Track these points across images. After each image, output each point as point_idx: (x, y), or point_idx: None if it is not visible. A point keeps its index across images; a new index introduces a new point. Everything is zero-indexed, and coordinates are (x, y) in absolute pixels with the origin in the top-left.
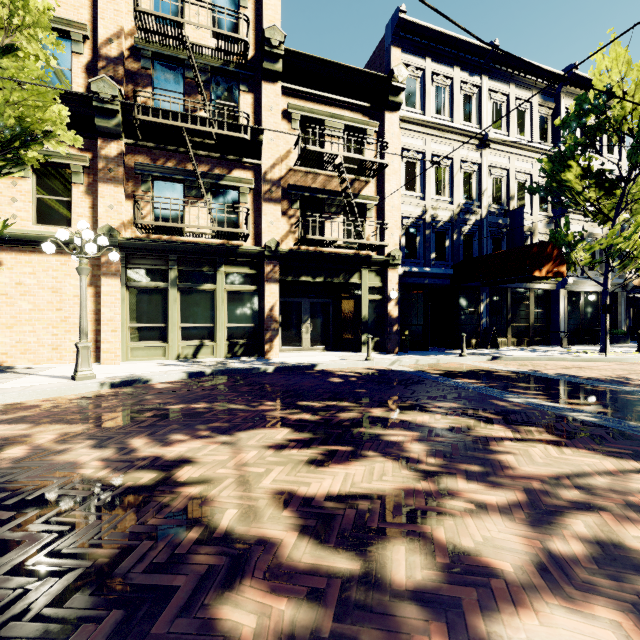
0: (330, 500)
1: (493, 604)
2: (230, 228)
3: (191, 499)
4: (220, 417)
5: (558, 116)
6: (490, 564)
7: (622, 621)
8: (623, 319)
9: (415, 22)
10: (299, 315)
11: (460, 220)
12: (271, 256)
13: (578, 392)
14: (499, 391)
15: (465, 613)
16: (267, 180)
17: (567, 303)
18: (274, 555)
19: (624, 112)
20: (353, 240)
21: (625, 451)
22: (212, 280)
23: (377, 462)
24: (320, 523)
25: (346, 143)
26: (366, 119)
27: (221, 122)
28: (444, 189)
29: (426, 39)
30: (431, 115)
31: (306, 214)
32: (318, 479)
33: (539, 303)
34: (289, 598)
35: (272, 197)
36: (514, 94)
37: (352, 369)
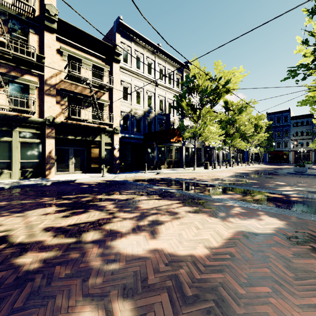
0: (69, 226)
1: (115, 238)
2: (22, 107)
3: (0, 237)
4: (16, 207)
5: (182, 79)
6: (119, 231)
7: (146, 234)
8: (203, 157)
9: (127, 25)
10: (67, 155)
11: (146, 115)
12: (50, 124)
13: (177, 183)
14: (152, 185)
15: (106, 242)
16: (47, 84)
17: (185, 151)
18: (42, 244)
19: (199, 84)
20: (96, 120)
21: (177, 199)
22: (9, 135)
23: (93, 212)
24: (63, 233)
25: (93, 73)
26: (103, 64)
27: (16, 47)
28: (140, 101)
29: (132, 34)
30: (134, 68)
31: (71, 105)
32: (66, 221)
33: (176, 151)
34: (46, 252)
35: (50, 93)
36: (167, 67)
37: (94, 181)
